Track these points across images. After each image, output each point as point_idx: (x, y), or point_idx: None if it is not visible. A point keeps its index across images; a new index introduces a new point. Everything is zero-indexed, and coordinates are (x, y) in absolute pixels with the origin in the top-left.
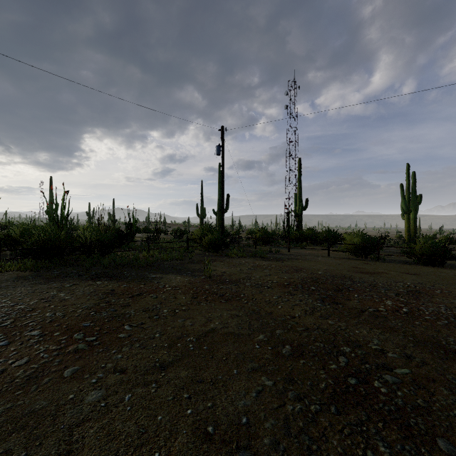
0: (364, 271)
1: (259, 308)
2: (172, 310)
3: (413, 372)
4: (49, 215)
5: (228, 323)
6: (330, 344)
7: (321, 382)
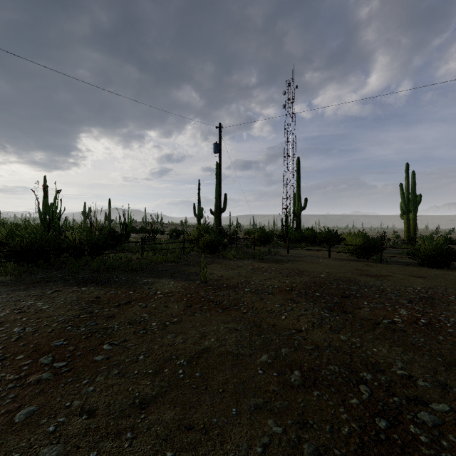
0: (368, 273)
1: (260, 320)
2: (161, 322)
3: (454, 408)
4: (40, 215)
5: (225, 339)
6: (347, 368)
7: (343, 427)
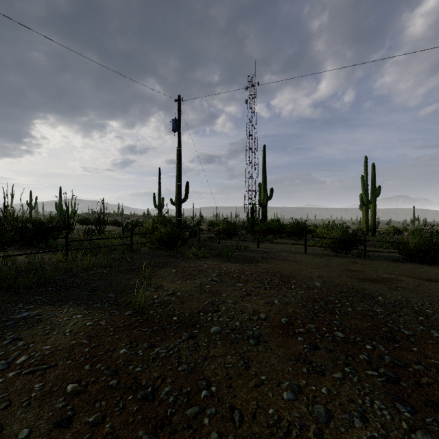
0: (367, 276)
1: None
2: None
3: None
4: None
5: None
6: None
7: None
